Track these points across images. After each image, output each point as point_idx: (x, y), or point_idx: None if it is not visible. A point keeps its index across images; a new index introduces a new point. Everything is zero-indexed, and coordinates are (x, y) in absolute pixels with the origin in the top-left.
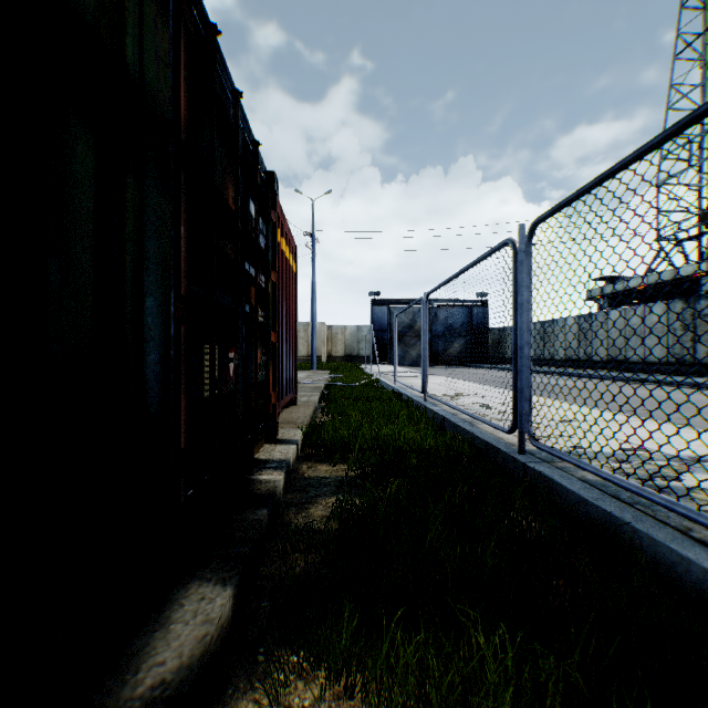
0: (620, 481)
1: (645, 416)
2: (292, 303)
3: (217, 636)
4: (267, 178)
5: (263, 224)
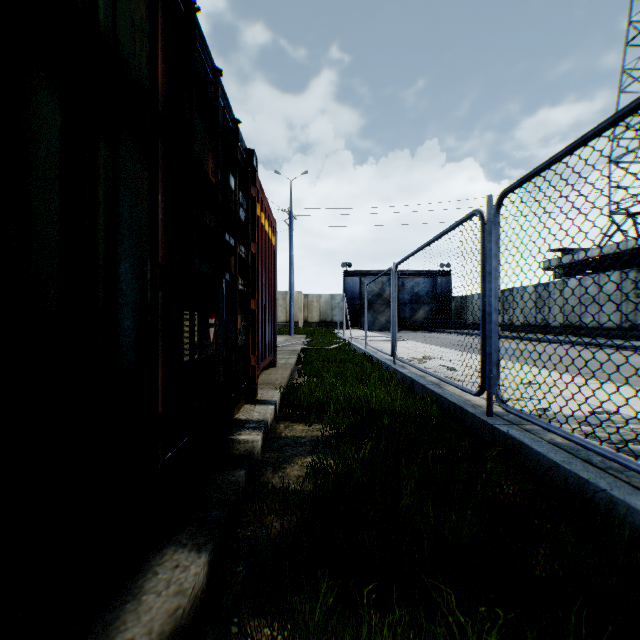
0: (593, 447)
1: (604, 379)
2: (271, 273)
3: (190, 608)
4: (246, 155)
5: (243, 198)
